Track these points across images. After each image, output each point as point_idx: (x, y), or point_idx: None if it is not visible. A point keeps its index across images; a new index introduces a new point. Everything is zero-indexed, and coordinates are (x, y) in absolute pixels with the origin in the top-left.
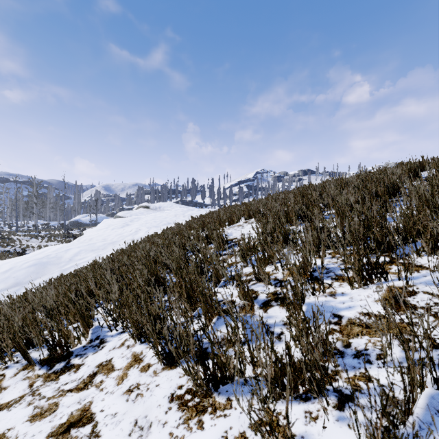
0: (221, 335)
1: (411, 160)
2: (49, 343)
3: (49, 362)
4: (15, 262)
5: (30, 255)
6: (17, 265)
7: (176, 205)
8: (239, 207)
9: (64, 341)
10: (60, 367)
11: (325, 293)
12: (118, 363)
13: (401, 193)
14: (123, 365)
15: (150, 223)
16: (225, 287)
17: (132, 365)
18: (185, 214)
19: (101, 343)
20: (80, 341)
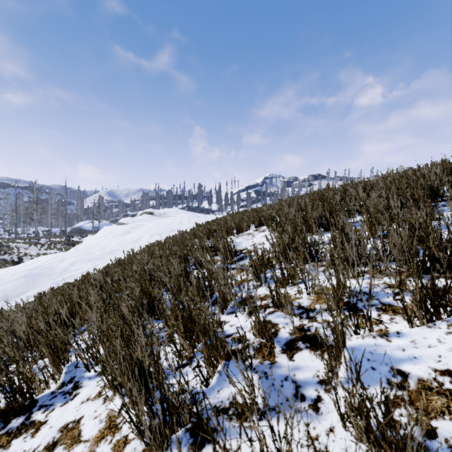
0: (229, 395)
1: (443, 160)
2: (5, 390)
3: (4, 415)
4: (4, 273)
5: (22, 265)
6: (6, 277)
7: (182, 211)
8: (249, 213)
9: (27, 386)
10: (16, 424)
11: (372, 332)
12: (87, 428)
13: (441, 197)
14: (93, 433)
15: (153, 231)
16: (234, 315)
17: (104, 435)
18: (191, 220)
19: (75, 388)
20: (48, 385)
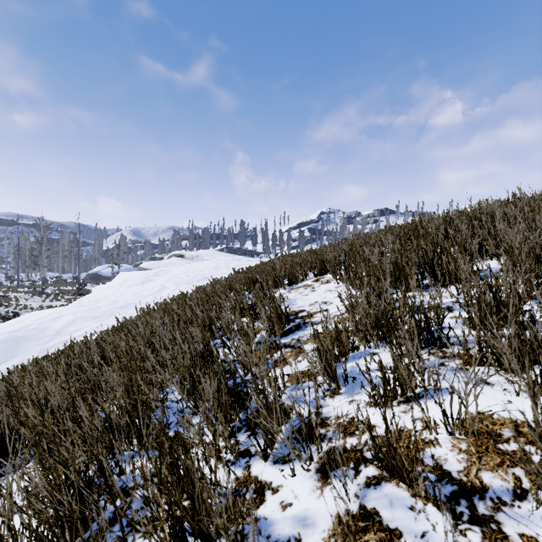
0: None
1: None
2: None
3: None
4: None
5: (4, 325)
6: None
7: (219, 253)
8: (305, 256)
9: None
10: None
11: None
12: None
13: None
14: None
15: (180, 278)
16: (289, 469)
17: None
18: (229, 265)
19: None
20: None
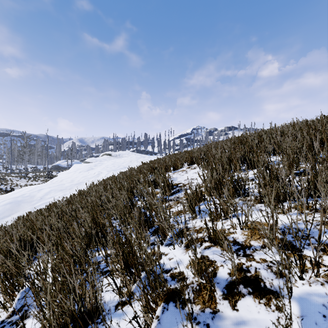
0: None
1: None
2: None
3: None
4: None
5: (9, 194)
6: None
7: (132, 153)
8: (182, 154)
9: None
10: None
11: (319, 278)
12: None
13: None
14: None
15: (110, 168)
16: (172, 247)
17: None
18: (138, 160)
19: (23, 318)
20: None
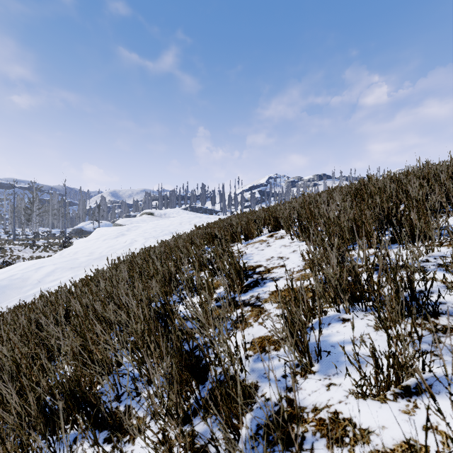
0: None
1: None
2: None
3: None
4: None
5: None
6: None
7: (183, 211)
8: (259, 214)
9: None
10: None
11: None
12: None
13: None
14: None
15: (149, 233)
16: None
17: None
18: (192, 221)
19: None
20: None
